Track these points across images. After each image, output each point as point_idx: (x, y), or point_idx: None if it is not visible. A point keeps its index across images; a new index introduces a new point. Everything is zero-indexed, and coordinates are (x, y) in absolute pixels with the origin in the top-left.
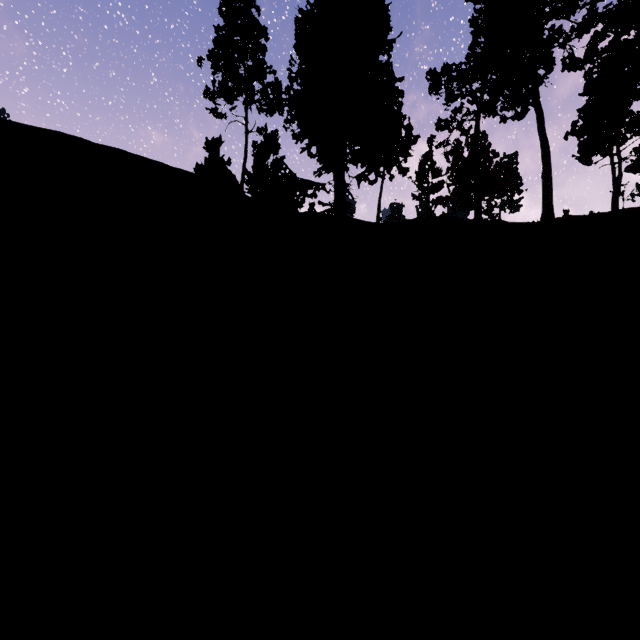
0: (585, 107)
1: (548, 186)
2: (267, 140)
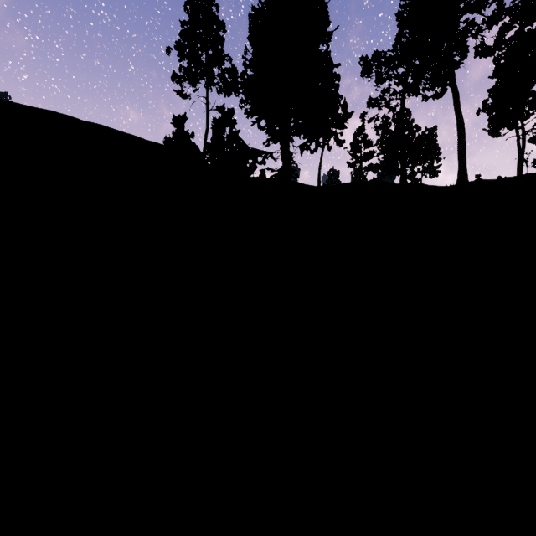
0: (494, 88)
1: (463, 155)
2: (224, 116)
